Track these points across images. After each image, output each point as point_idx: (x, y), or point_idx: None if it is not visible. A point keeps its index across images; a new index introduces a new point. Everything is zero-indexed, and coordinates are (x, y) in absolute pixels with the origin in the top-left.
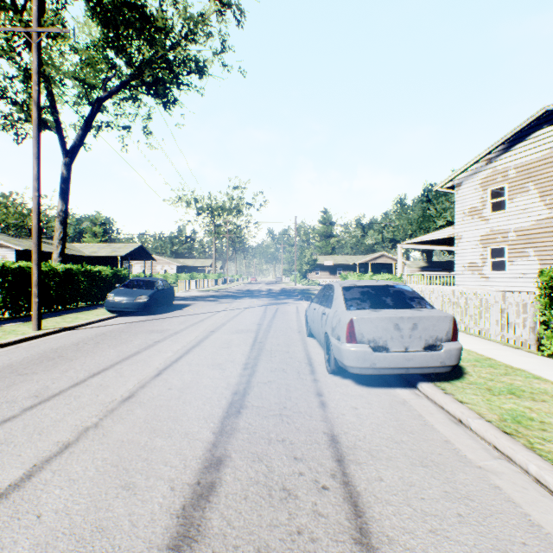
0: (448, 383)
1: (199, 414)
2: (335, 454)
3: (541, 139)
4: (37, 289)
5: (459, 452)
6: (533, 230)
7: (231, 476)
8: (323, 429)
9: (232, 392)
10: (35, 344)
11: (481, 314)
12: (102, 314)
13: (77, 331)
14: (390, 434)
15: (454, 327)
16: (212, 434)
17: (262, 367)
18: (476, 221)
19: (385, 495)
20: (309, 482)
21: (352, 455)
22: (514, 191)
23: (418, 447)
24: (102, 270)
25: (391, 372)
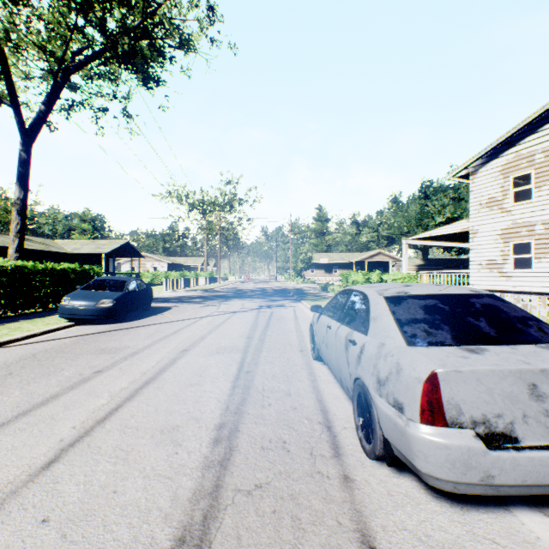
0: None
1: None
2: None
3: None
4: None
5: None
6: None
7: None
8: None
9: (173, 537)
10: None
11: None
12: (55, 322)
13: (1, 350)
14: None
15: None
16: None
17: (246, 437)
18: (495, 213)
19: None
20: None
21: None
22: (542, 178)
23: None
24: (68, 268)
25: (525, 492)
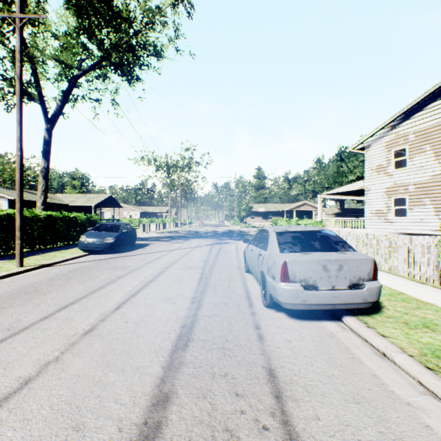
0: (369, 316)
1: (150, 347)
2: (274, 390)
3: (435, 109)
4: (20, 232)
5: (387, 387)
6: (429, 183)
7: (176, 415)
8: (262, 362)
9: (180, 325)
10: (17, 279)
11: (391, 254)
12: (76, 252)
13: (53, 267)
14: (322, 368)
15: (375, 268)
16: (161, 368)
17: (207, 301)
18: (382, 176)
19: (323, 436)
20: (250, 422)
21: (289, 391)
22: (413, 152)
23: (349, 381)
24: (77, 216)
25: (320, 308)
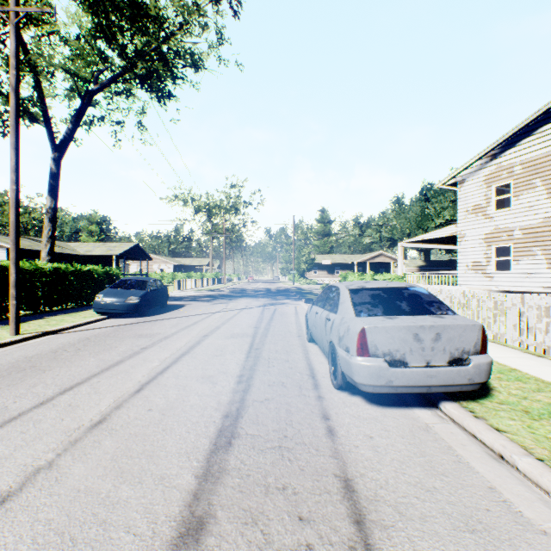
0: (475, 402)
1: (180, 447)
2: (352, 512)
3: (549, 134)
4: (15, 290)
5: (511, 506)
6: (540, 228)
7: None
8: (334, 469)
9: (222, 415)
10: (10, 351)
11: (496, 318)
12: (90, 315)
13: (59, 335)
14: (418, 477)
15: (484, 338)
16: (194, 478)
17: (258, 380)
18: (480, 219)
19: None
20: None
21: (374, 513)
22: (520, 188)
23: (457, 498)
24: (93, 270)
25: (410, 391)
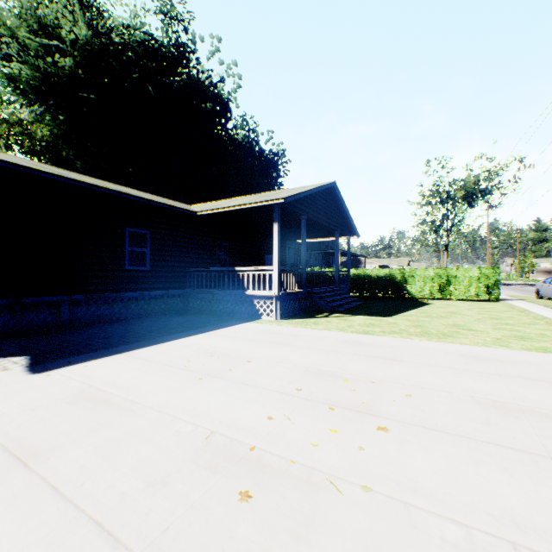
0: None
1: None
2: None
3: None
4: None
5: None
6: None
7: None
8: None
9: None
10: None
11: None
12: None
13: None
14: None
15: None
16: None
17: None
18: None
19: None
20: None
21: None
22: None
23: None
24: None
25: None
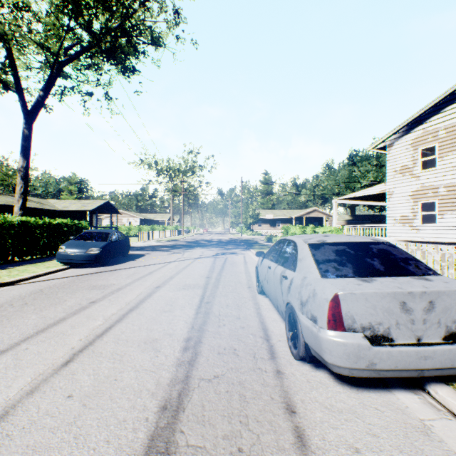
0: None
1: None
2: None
3: None
4: None
5: None
6: None
7: None
8: None
9: (158, 406)
10: None
11: (444, 270)
12: (53, 265)
13: (15, 287)
14: None
15: None
16: None
17: (207, 346)
18: (407, 178)
19: None
20: None
21: None
22: (444, 150)
23: None
24: (61, 223)
25: (397, 375)
